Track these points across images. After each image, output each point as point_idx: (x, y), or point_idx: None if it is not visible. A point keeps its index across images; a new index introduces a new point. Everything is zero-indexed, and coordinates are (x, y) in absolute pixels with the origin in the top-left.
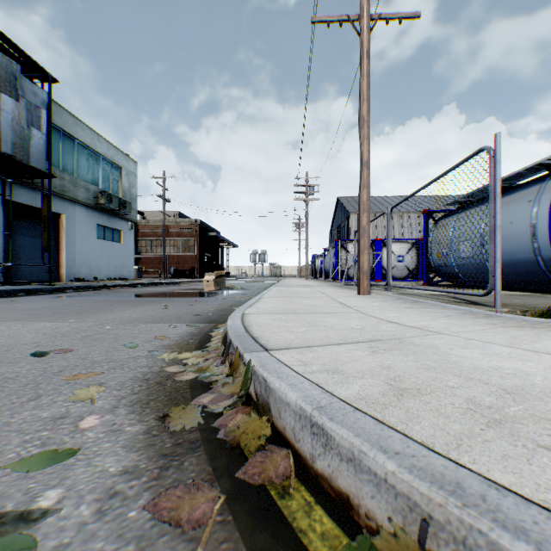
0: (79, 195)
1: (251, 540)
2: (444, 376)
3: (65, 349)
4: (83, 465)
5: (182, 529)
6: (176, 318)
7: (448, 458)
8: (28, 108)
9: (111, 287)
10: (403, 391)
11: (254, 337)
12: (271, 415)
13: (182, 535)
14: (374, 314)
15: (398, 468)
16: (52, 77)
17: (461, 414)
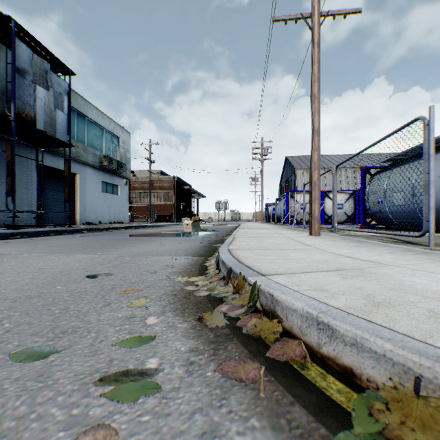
0: (89, 159)
1: (292, 391)
2: (404, 295)
3: (107, 274)
4: (163, 345)
5: (245, 383)
6: (173, 253)
7: (426, 343)
8: (55, 95)
9: (113, 229)
10: (377, 303)
11: (248, 266)
12: (281, 318)
13: (246, 386)
14: (331, 251)
15: (393, 347)
16: (71, 71)
17: (426, 319)
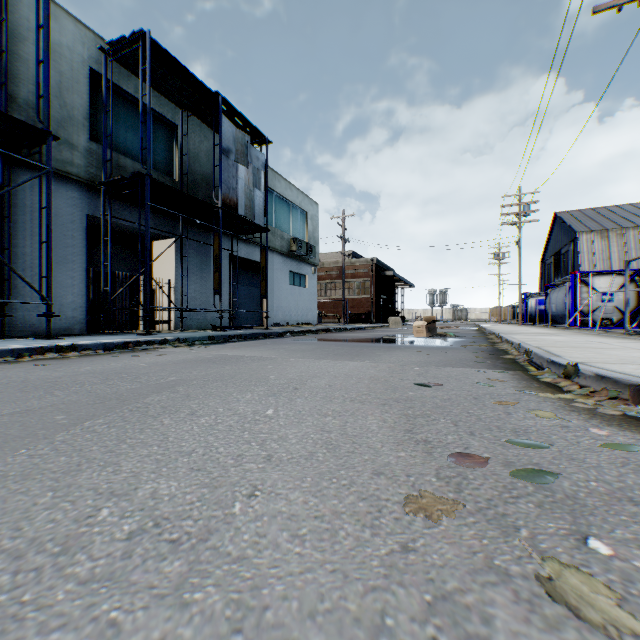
0: (276, 244)
1: None
2: None
3: (433, 383)
4: None
5: None
6: (462, 364)
7: None
8: (253, 172)
9: (314, 332)
10: None
11: None
12: None
13: None
14: None
15: None
16: (267, 139)
17: None
